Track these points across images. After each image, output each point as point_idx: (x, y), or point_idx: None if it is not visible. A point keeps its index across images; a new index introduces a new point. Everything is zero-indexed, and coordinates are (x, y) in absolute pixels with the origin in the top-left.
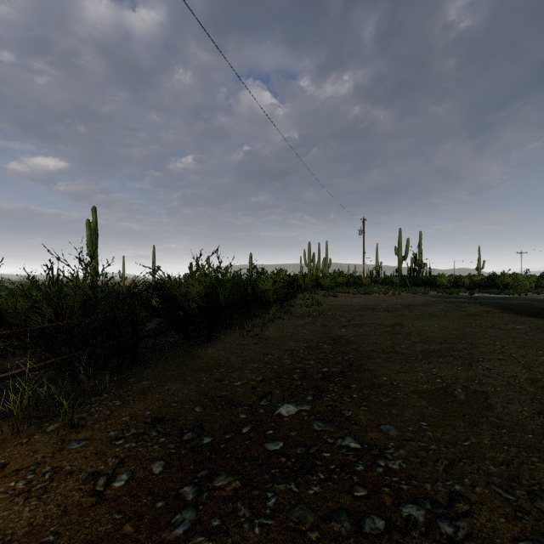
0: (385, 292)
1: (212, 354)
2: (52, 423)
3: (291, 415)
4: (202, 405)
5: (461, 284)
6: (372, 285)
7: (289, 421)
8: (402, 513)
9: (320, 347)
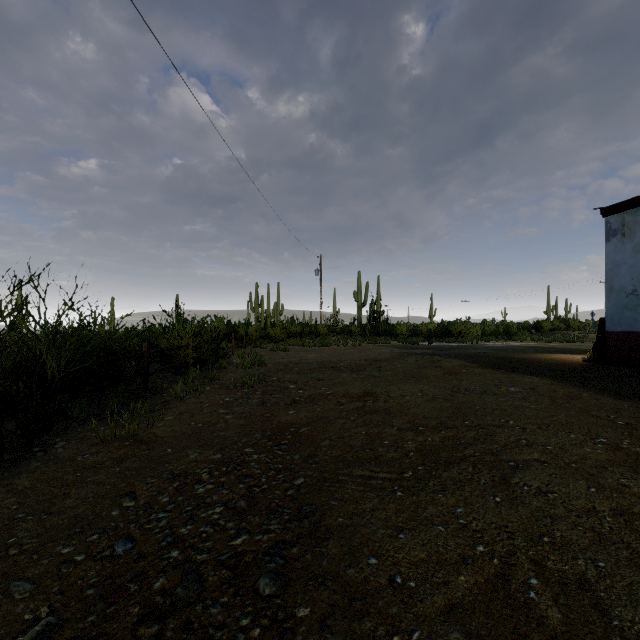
0: (345, 344)
1: None
2: None
3: None
4: None
5: (419, 332)
6: (330, 334)
7: None
8: None
9: (244, 460)
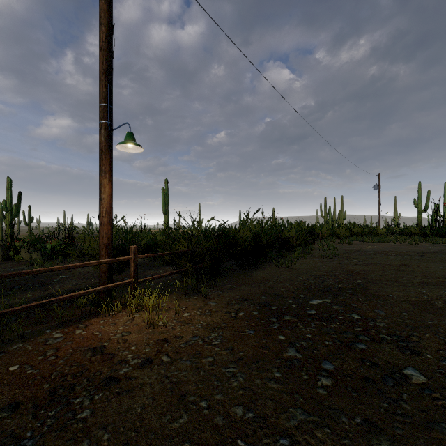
0: (401, 242)
1: (261, 275)
2: (194, 296)
3: (318, 303)
4: (265, 296)
5: None
6: (389, 235)
7: (318, 305)
8: (380, 337)
9: (336, 275)
